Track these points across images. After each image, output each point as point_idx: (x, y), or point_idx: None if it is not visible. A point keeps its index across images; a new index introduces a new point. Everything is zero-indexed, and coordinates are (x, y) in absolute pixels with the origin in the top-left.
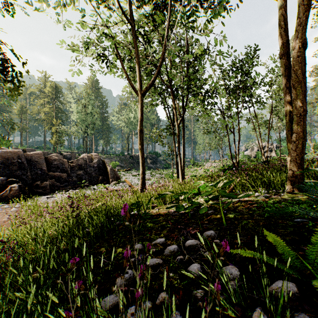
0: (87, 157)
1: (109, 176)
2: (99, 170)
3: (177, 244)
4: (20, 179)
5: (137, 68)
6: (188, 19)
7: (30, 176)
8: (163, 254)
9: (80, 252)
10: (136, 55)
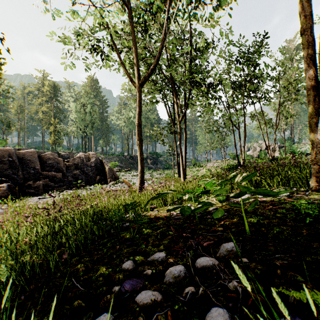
0: (84, 156)
1: (107, 176)
2: (97, 170)
3: (183, 263)
4: (11, 178)
5: (135, 56)
6: (191, 5)
7: (21, 175)
8: (163, 281)
9: (48, 272)
10: (134, 41)
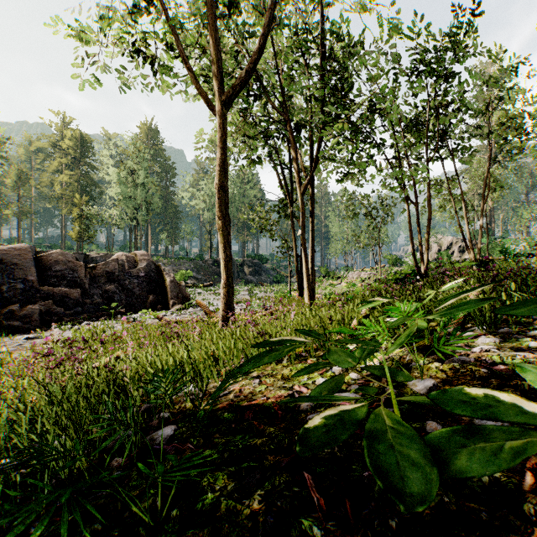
0: (126, 258)
1: (167, 295)
2: (149, 284)
3: None
4: None
5: (214, 42)
6: None
7: None
8: None
9: None
10: (210, 11)
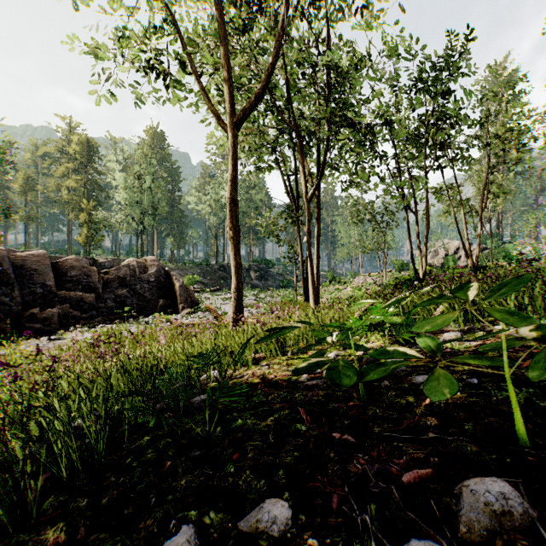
0: (137, 263)
1: (177, 300)
2: (159, 288)
3: None
4: None
5: (226, 69)
6: None
7: (19, 297)
8: None
9: None
10: (223, 41)
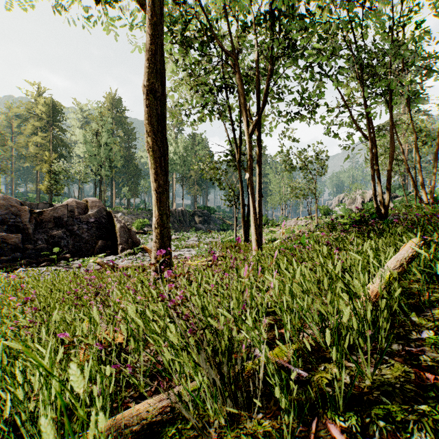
0: (76, 204)
1: (117, 240)
2: (99, 229)
3: None
4: None
5: None
6: None
7: None
8: None
9: None
10: None
